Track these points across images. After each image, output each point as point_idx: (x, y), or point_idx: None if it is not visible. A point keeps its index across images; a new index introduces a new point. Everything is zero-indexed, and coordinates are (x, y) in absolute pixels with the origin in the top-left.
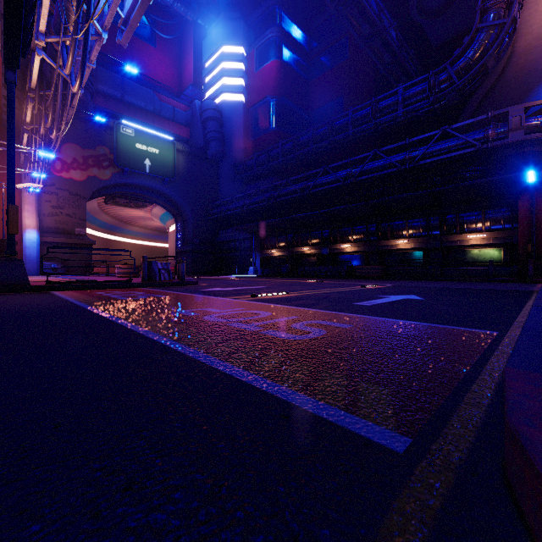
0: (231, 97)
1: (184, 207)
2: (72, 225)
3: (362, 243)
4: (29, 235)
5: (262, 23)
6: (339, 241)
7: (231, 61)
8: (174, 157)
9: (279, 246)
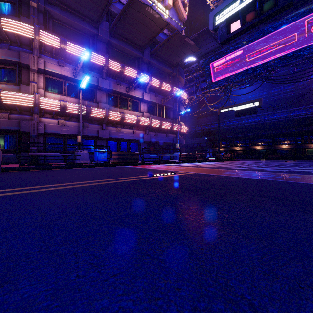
0: None
1: None
2: None
3: (266, 146)
4: None
5: None
6: (254, 145)
7: None
8: None
9: (222, 146)
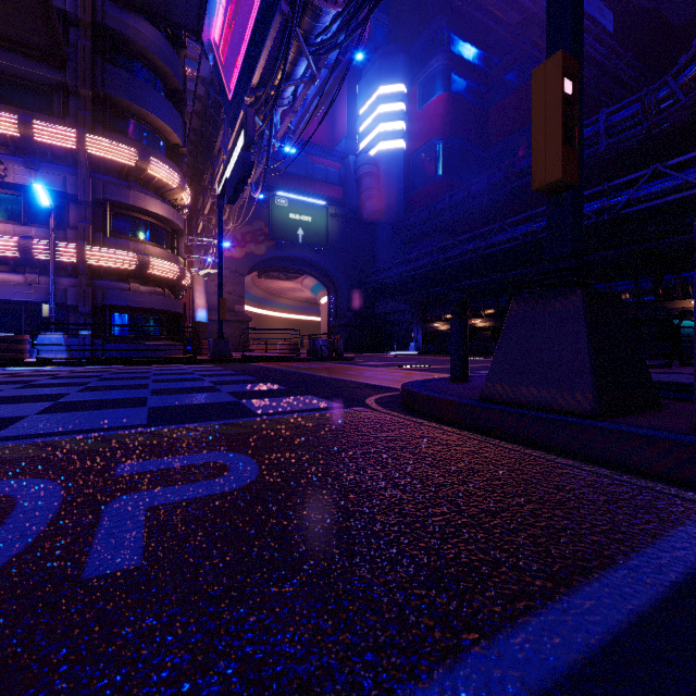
0: (389, 145)
1: (337, 276)
2: (232, 303)
3: None
4: (200, 314)
5: (426, 51)
6: None
7: (389, 103)
8: (327, 223)
9: (445, 318)
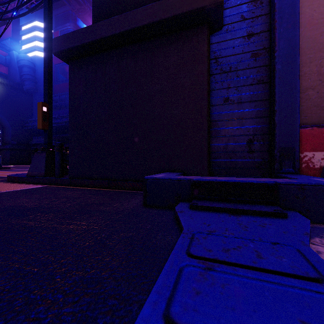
0: (42, 55)
1: (3, 119)
2: None
3: None
4: None
5: (64, 17)
6: None
7: (42, 32)
8: None
9: None
